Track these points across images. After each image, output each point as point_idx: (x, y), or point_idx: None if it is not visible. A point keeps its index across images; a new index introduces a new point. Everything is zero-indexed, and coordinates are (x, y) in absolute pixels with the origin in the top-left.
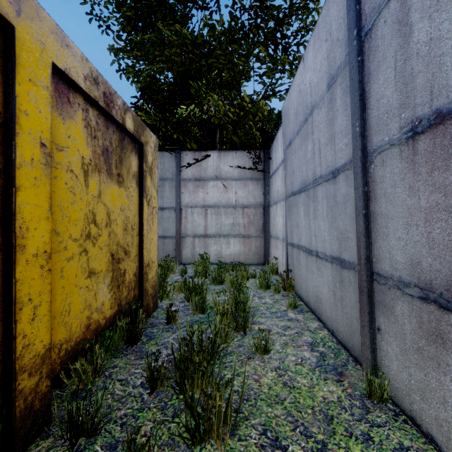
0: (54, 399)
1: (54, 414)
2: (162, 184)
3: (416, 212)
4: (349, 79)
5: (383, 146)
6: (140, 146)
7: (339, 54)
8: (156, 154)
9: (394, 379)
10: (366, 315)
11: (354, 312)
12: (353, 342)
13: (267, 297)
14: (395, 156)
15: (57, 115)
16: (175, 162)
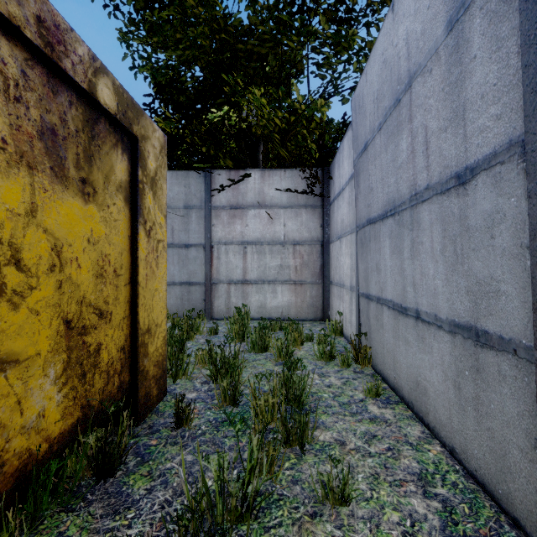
0: None
1: None
2: (186, 214)
3: None
4: None
5: None
6: (132, 141)
7: None
8: (164, 159)
9: None
10: None
11: (515, 434)
12: (509, 489)
13: (332, 375)
14: None
15: None
16: (204, 185)
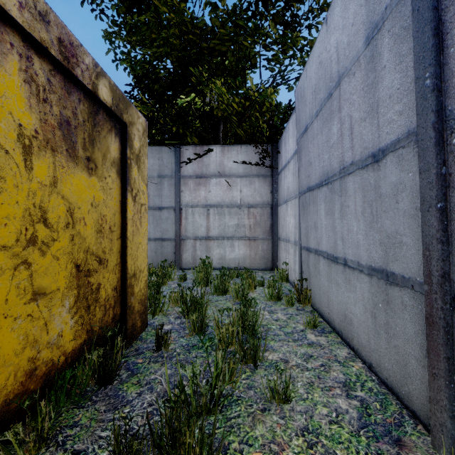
0: None
1: None
2: (160, 182)
3: None
4: (407, 16)
5: None
6: (122, 127)
7: None
8: (146, 140)
9: None
10: (441, 360)
11: (413, 348)
12: (409, 390)
13: (279, 311)
14: None
15: None
16: (174, 158)
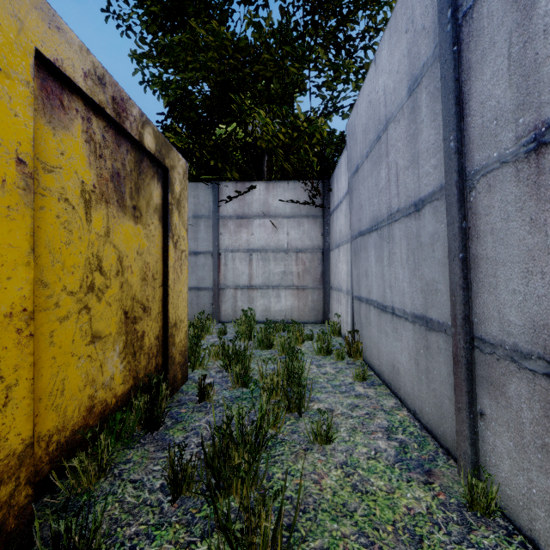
0: (41, 509)
1: (34, 536)
2: (195, 223)
3: (541, 254)
4: (439, 79)
5: (489, 165)
6: (164, 171)
7: (425, 46)
8: (186, 182)
9: (505, 484)
10: (463, 394)
11: (446, 389)
12: (444, 429)
13: (327, 365)
14: (509, 178)
15: (44, 123)
16: (212, 196)
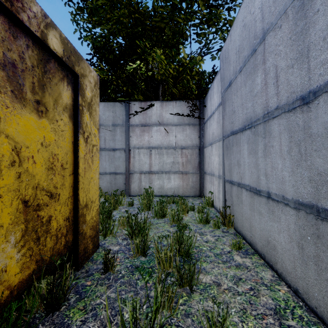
0: None
1: None
2: (114, 129)
3: None
4: None
5: None
6: (75, 77)
7: None
8: (97, 91)
9: None
10: None
11: None
12: None
13: (208, 233)
14: None
15: None
16: (125, 111)
